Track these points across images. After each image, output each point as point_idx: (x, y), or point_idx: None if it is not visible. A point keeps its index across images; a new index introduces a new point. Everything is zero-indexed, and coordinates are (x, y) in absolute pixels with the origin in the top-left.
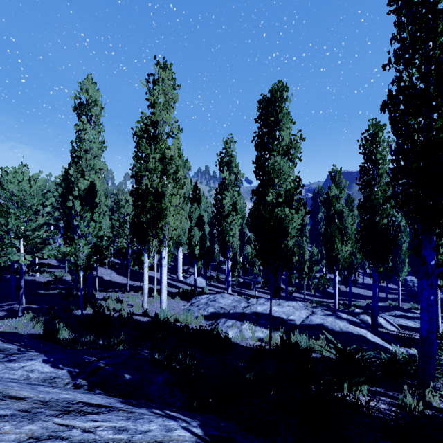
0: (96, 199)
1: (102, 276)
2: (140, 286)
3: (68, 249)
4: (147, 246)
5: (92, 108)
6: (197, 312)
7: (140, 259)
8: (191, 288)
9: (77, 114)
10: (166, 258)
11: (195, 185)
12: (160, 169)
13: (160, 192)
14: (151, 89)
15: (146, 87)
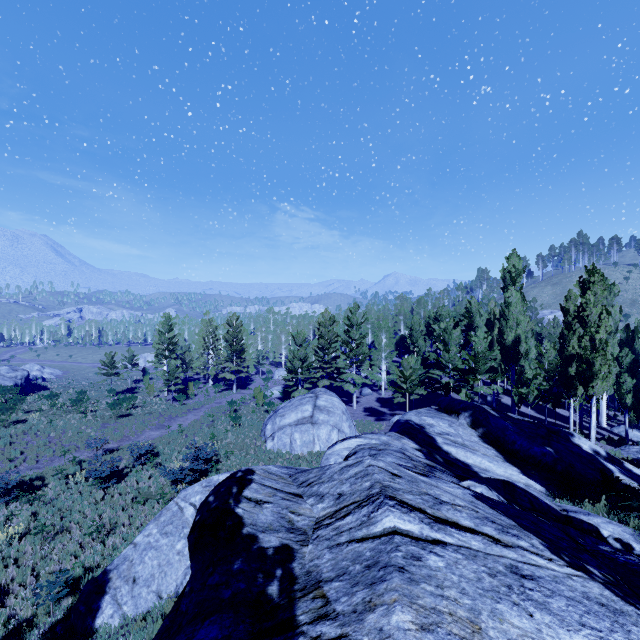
0: (519, 346)
1: (509, 405)
2: (555, 423)
3: (522, 391)
4: (573, 393)
5: (517, 277)
6: (626, 454)
7: (556, 397)
8: (619, 438)
9: (504, 283)
10: (595, 407)
11: (626, 327)
12: (590, 346)
13: (590, 362)
14: (581, 287)
15: (577, 287)
